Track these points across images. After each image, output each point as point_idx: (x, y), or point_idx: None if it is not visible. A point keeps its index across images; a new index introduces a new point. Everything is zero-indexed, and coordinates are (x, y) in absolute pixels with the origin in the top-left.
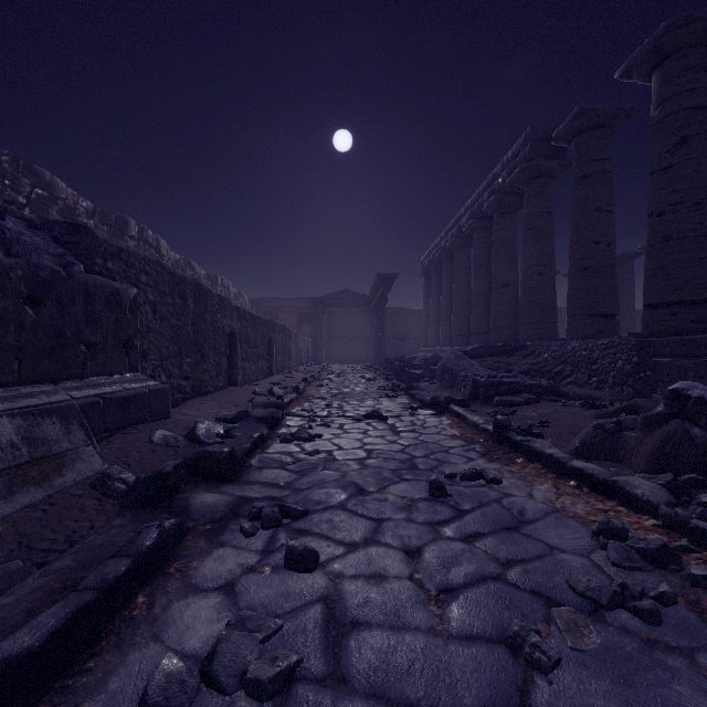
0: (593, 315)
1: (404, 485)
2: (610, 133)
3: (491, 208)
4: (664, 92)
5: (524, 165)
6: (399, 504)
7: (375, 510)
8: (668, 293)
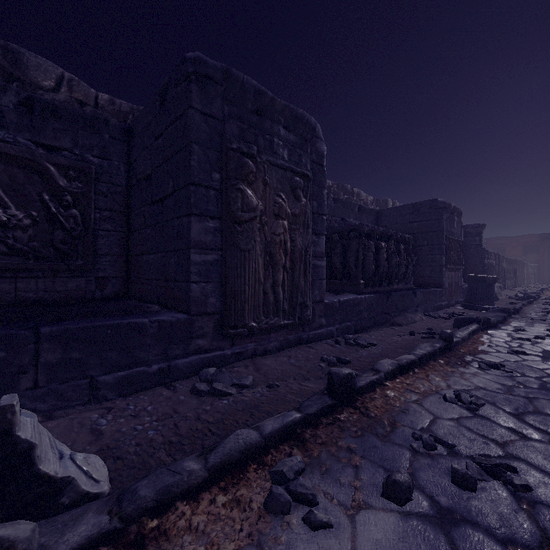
0: None
1: None
2: None
3: None
4: None
5: None
6: None
7: None
8: None
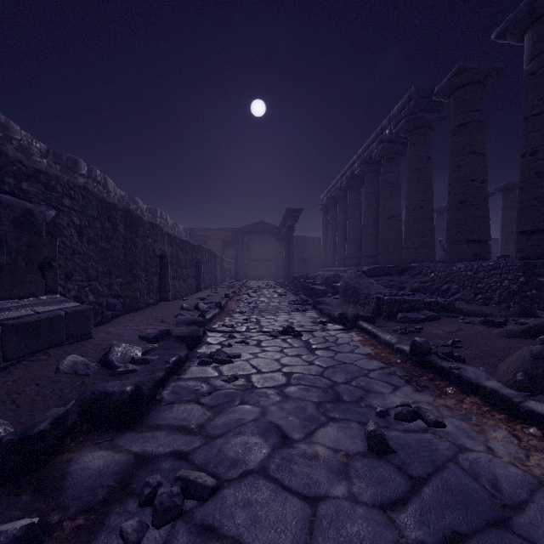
0: (469, 241)
1: (334, 429)
2: (483, 88)
3: (379, 154)
4: (537, 48)
5: (408, 117)
6: (333, 463)
7: (305, 479)
8: (541, 221)
